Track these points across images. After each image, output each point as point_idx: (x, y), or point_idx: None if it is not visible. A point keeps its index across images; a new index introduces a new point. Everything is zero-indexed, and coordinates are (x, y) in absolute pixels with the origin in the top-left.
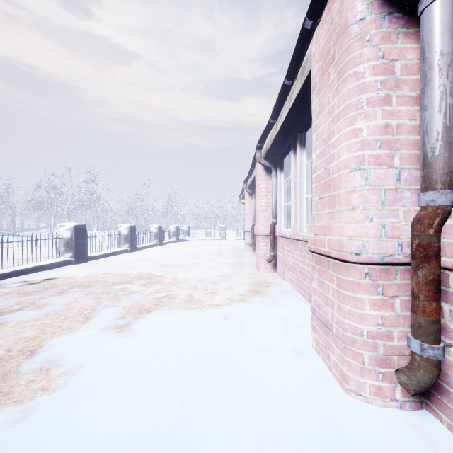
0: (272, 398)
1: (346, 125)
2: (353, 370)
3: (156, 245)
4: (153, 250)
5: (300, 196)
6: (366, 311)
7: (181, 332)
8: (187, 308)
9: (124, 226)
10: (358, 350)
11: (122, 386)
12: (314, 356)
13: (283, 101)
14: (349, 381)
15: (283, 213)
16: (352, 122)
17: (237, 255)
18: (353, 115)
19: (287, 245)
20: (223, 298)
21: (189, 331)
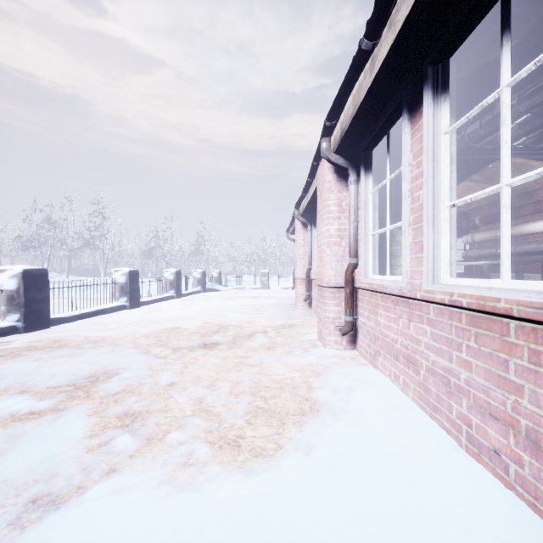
0: None
1: None
2: None
3: (171, 297)
4: (165, 305)
5: (432, 204)
6: None
7: None
8: (165, 488)
9: (121, 271)
10: None
11: None
12: None
13: None
14: None
15: (371, 247)
16: None
17: (285, 313)
18: None
19: (387, 308)
20: (261, 435)
21: None
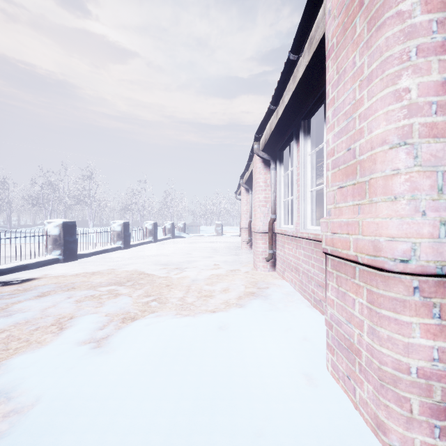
0: None
1: (384, 86)
2: (395, 419)
3: (150, 242)
4: (147, 247)
5: (304, 189)
6: (415, 340)
7: (168, 349)
8: (178, 315)
9: (118, 223)
10: (403, 393)
11: (83, 436)
12: (332, 384)
13: (286, 82)
14: (388, 432)
15: (283, 208)
16: (394, 80)
17: (233, 252)
18: (395, 71)
19: (288, 243)
20: (218, 302)
21: (178, 347)
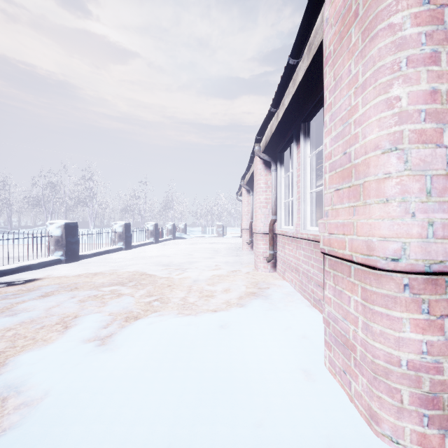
0: (282, 447)
1: (377, 94)
2: (387, 409)
3: (151, 243)
4: (148, 248)
5: (303, 191)
6: (405, 334)
7: (171, 346)
8: (180, 314)
9: (119, 224)
10: (394, 385)
11: (91, 426)
12: (329, 379)
13: (286, 85)
14: (381, 422)
15: (283, 210)
16: (386, 89)
17: (234, 253)
18: (387, 80)
19: (288, 244)
20: (220, 302)
21: (180, 345)
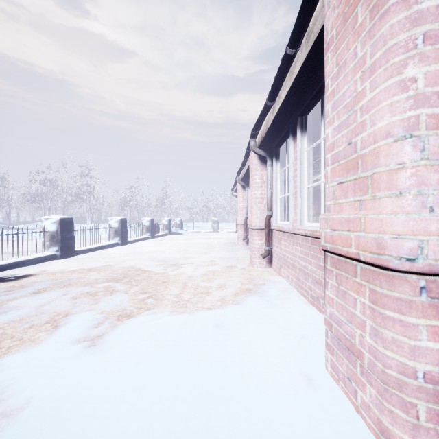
0: None
1: (388, 76)
2: (401, 426)
3: (147, 238)
4: (144, 243)
5: (300, 186)
6: (422, 343)
7: (164, 348)
8: (174, 312)
9: (115, 219)
10: (409, 399)
11: None
12: (331, 386)
13: (283, 77)
14: None
15: (279, 205)
16: (399, 69)
17: (230, 248)
18: (400, 60)
19: (285, 240)
20: (215, 299)
21: (173, 346)
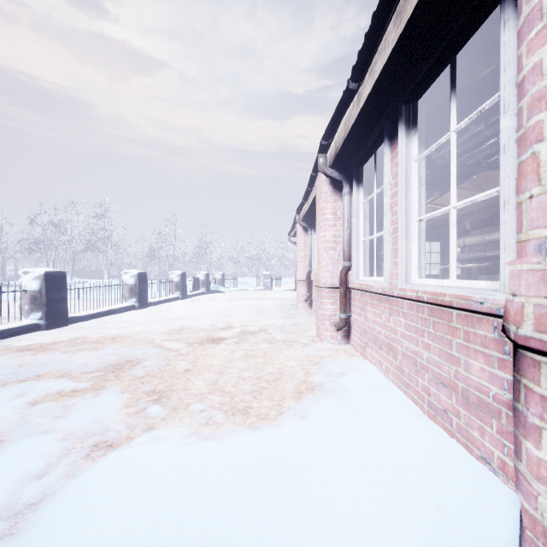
0: None
1: None
2: None
3: (177, 298)
4: (172, 305)
5: (406, 218)
6: None
7: None
8: (193, 438)
9: (130, 273)
10: None
11: None
12: None
13: (383, 27)
14: None
15: (362, 252)
16: None
17: (287, 313)
18: None
19: (373, 305)
20: (265, 406)
21: (174, 545)
